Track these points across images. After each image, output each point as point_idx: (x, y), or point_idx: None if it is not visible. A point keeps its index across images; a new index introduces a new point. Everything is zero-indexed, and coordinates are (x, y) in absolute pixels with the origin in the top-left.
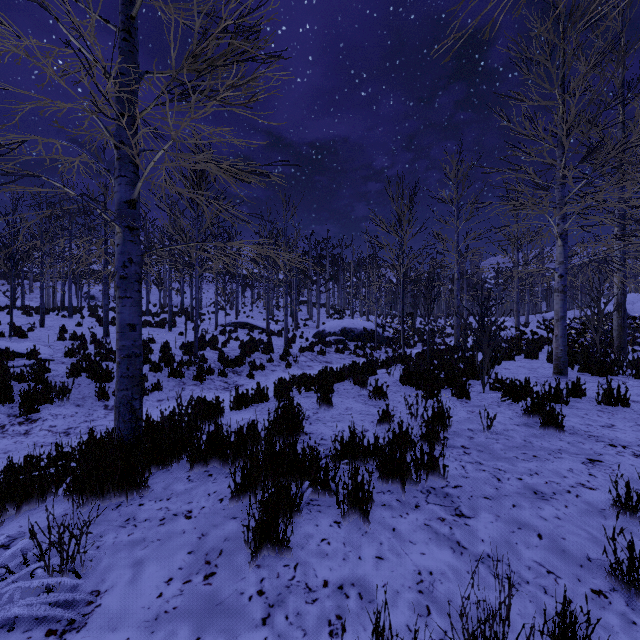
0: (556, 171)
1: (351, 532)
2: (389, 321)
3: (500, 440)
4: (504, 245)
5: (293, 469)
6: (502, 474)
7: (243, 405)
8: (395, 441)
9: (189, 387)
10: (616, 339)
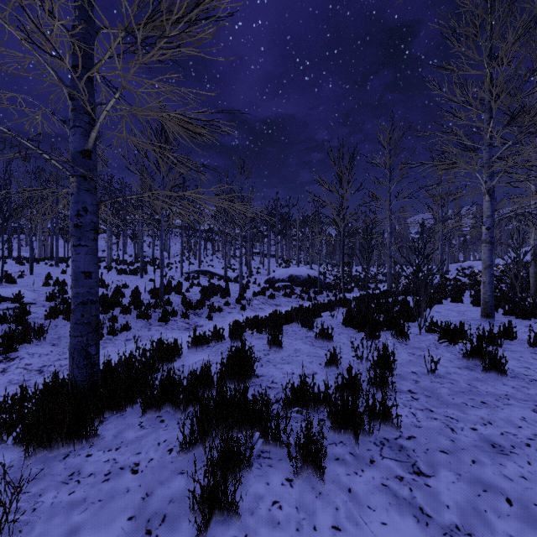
0: (486, 132)
1: (304, 493)
2: (330, 269)
3: (445, 384)
4: (436, 201)
5: (244, 418)
6: (455, 423)
7: (200, 346)
8: (344, 386)
9: (154, 327)
10: (533, 285)
